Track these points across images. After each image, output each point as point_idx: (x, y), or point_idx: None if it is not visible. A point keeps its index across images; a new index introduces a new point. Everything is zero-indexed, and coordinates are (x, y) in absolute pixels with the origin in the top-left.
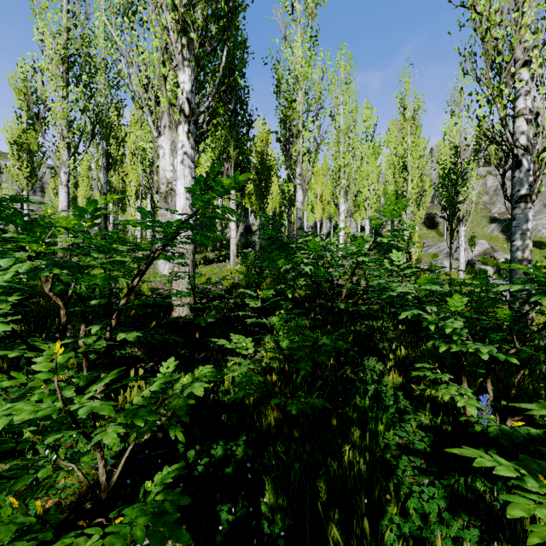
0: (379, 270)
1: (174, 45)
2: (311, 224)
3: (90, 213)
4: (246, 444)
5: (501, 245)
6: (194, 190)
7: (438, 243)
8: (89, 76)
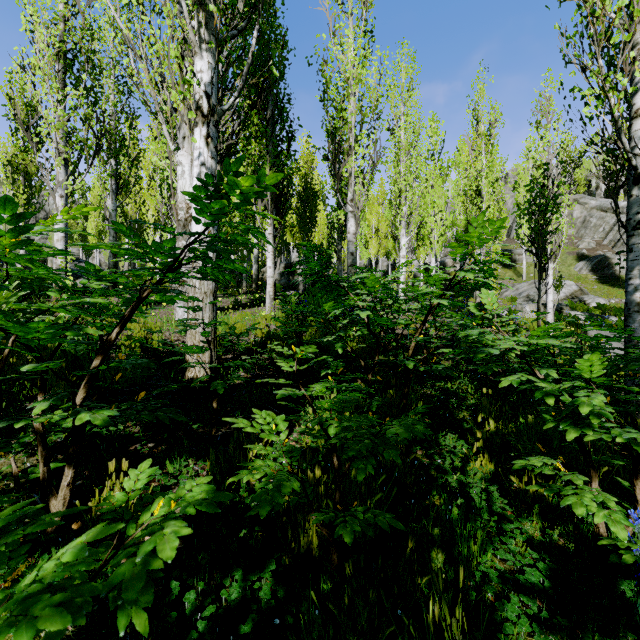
0: (452, 316)
1: (188, 21)
2: (365, 262)
3: (8, 222)
4: (274, 578)
5: (591, 287)
6: (198, 198)
7: (517, 284)
8: (92, 78)
